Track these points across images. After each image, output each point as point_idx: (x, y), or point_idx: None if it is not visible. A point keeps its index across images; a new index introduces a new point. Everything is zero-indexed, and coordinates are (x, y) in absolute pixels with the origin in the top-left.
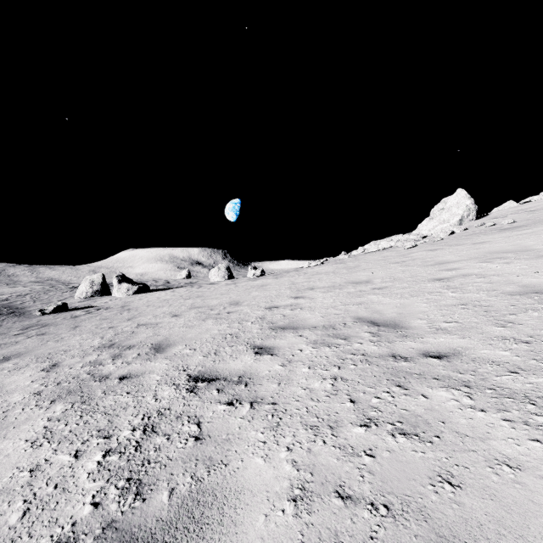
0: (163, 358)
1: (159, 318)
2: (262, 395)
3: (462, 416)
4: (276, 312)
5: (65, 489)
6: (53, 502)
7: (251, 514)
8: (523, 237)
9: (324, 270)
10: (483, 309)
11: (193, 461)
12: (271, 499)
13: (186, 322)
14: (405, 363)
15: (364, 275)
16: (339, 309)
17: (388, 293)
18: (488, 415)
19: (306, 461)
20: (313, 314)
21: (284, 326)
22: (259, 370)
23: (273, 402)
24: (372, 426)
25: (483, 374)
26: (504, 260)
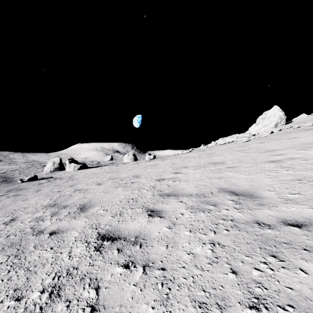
0: (84, 217)
1: (89, 185)
2: (153, 258)
3: None
4: (163, 183)
5: None
6: None
7: None
8: None
9: (192, 155)
10: None
11: None
12: None
13: (104, 189)
14: (271, 231)
15: (219, 158)
16: (206, 181)
17: (238, 171)
18: None
19: None
20: (188, 185)
21: (169, 193)
22: (151, 231)
23: (162, 267)
24: (263, 309)
25: None
26: None
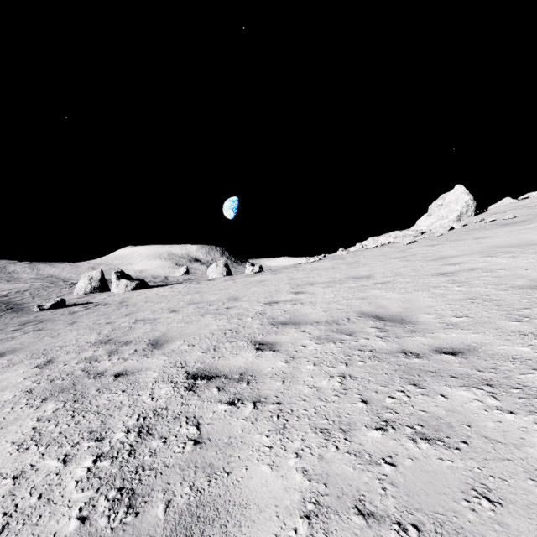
0: (160, 354)
1: (157, 314)
2: (266, 394)
3: (489, 418)
4: (276, 307)
5: (50, 500)
6: (36, 516)
7: (259, 534)
8: (526, 231)
9: (323, 265)
10: (494, 303)
11: (192, 468)
12: (280, 515)
13: (184, 318)
14: (418, 360)
15: (364, 270)
16: (342, 304)
17: (391, 288)
18: (518, 418)
19: (318, 469)
20: (315, 309)
21: (285, 321)
22: (261, 367)
23: (278, 402)
24: (389, 429)
25: (505, 372)
26: (509, 254)
